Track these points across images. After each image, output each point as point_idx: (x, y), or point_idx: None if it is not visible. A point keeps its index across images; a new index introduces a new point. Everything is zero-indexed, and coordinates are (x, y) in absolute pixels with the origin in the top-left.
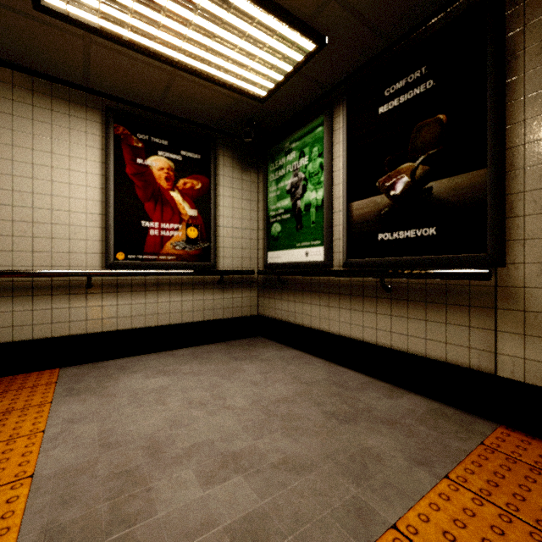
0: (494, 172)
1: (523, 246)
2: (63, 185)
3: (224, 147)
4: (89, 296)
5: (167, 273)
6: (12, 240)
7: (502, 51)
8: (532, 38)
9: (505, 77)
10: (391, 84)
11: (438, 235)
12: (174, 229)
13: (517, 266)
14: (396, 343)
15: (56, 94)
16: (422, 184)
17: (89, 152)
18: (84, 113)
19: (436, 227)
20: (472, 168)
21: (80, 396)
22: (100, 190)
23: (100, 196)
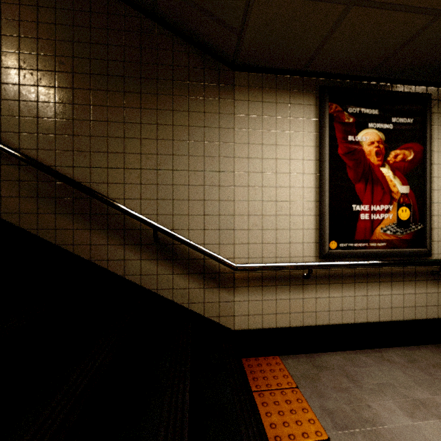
0: None
1: None
2: (284, 176)
3: (439, 103)
4: (305, 287)
5: (384, 264)
6: (247, 233)
7: None
8: None
9: None
10: None
11: None
12: (384, 210)
13: None
14: None
15: (279, 85)
16: None
17: (305, 137)
18: (300, 98)
19: None
20: None
21: (355, 437)
22: (314, 175)
23: (314, 181)
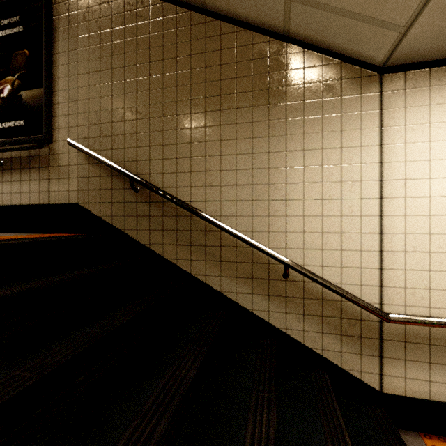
0: (46, 89)
1: (59, 132)
2: None
3: None
4: None
5: None
6: None
7: (50, 24)
8: (61, 24)
9: (52, 40)
10: (1, 19)
11: (25, 125)
12: None
13: (56, 143)
14: (5, 200)
15: None
16: (17, 92)
17: None
18: None
19: (24, 120)
20: (39, 87)
21: None
22: None
23: None
